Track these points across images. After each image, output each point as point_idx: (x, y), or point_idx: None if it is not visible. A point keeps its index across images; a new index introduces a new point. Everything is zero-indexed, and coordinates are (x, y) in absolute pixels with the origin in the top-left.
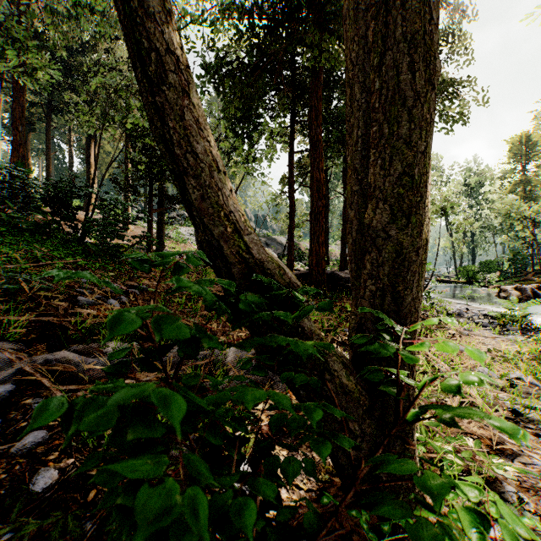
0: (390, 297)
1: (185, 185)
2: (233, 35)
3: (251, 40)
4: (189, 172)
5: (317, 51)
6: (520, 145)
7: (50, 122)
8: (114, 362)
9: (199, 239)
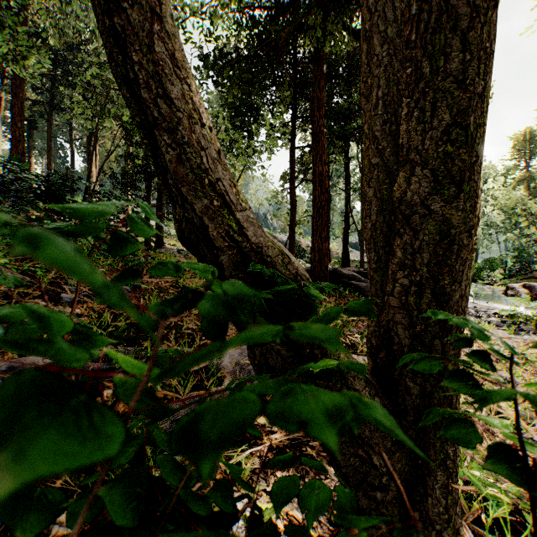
0: (431, 293)
1: (156, 143)
2: (233, 24)
3: (251, 31)
4: (161, 123)
5: (320, 36)
6: (523, 142)
7: (51, 120)
8: (93, 368)
9: (176, 217)
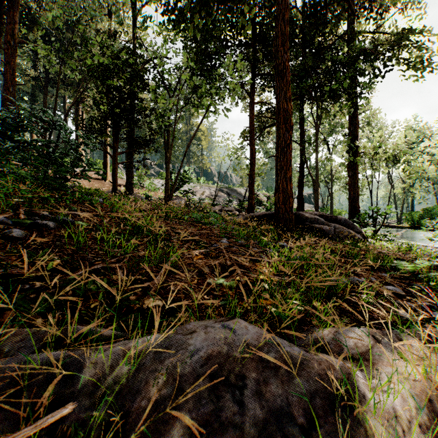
0: None
1: None
2: None
3: None
4: None
5: None
6: None
7: (46, 92)
8: None
9: None
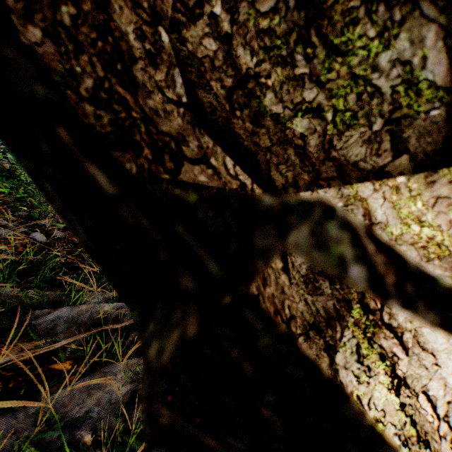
0: None
1: None
2: None
3: None
4: None
5: None
6: None
7: None
8: None
9: None
